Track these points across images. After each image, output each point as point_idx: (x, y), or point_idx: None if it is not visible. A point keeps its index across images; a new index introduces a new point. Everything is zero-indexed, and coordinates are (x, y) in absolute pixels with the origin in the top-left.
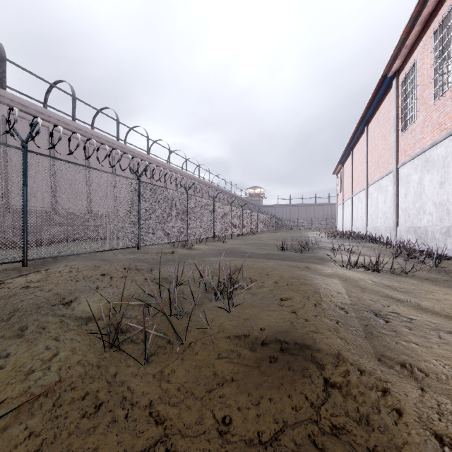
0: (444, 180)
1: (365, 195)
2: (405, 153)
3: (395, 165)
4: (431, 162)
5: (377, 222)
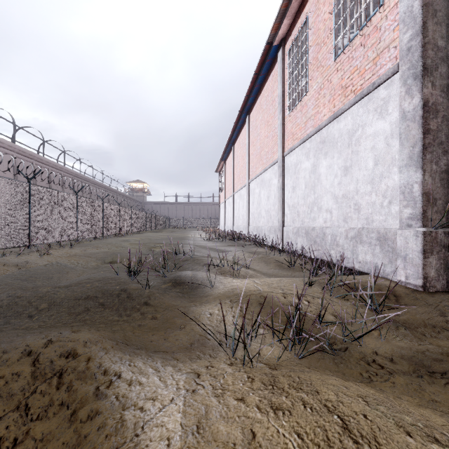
0: (351, 163)
1: (247, 191)
2: (294, 137)
3: (281, 153)
4: (331, 141)
5: (260, 221)
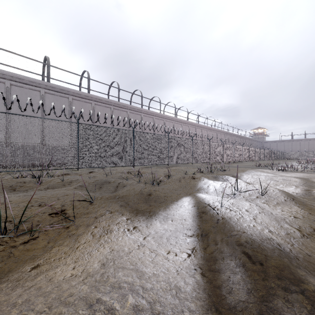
0: None
1: None
2: None
3: None
4: None
5: None
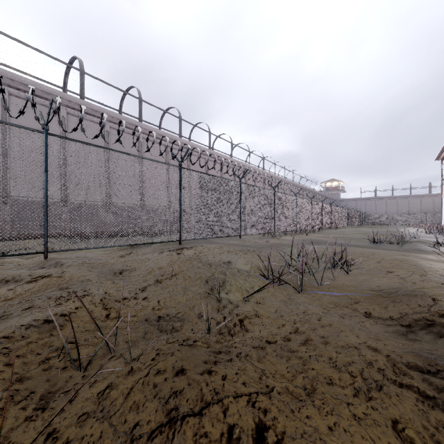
0: None
1: None
2: None
3: None
4: None
5: None
